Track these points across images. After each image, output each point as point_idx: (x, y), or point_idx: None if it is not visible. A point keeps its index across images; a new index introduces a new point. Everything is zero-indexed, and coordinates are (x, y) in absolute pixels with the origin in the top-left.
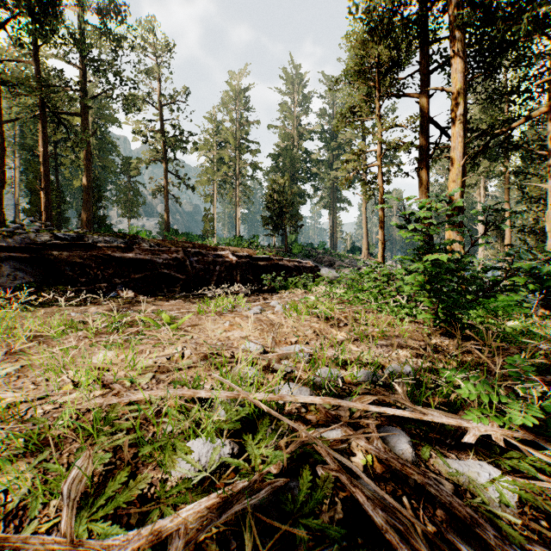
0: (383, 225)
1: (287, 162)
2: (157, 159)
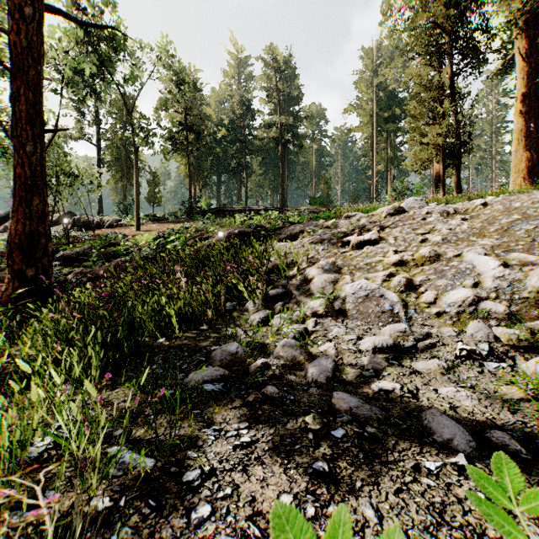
0: None
1: None
2: None
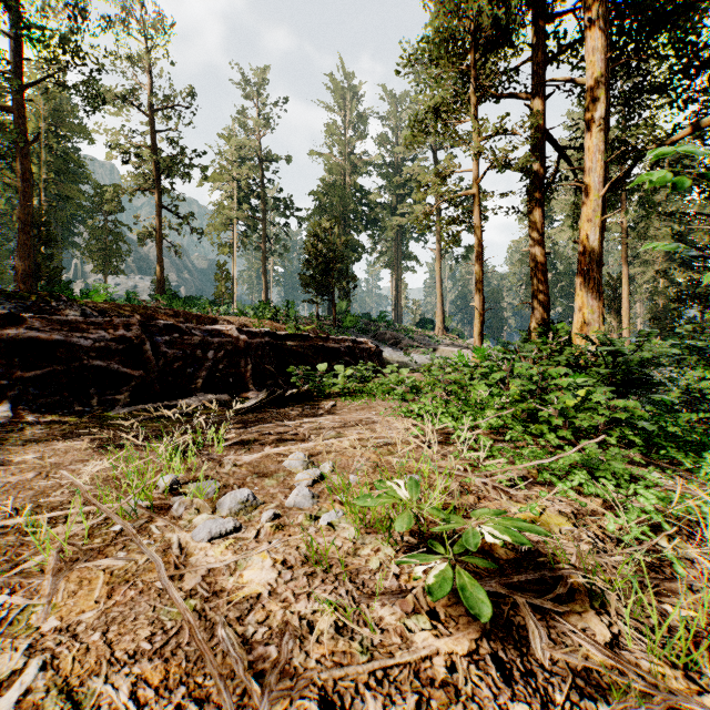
0: (482, 286)
1: (336, 202)
2: (145, 188)
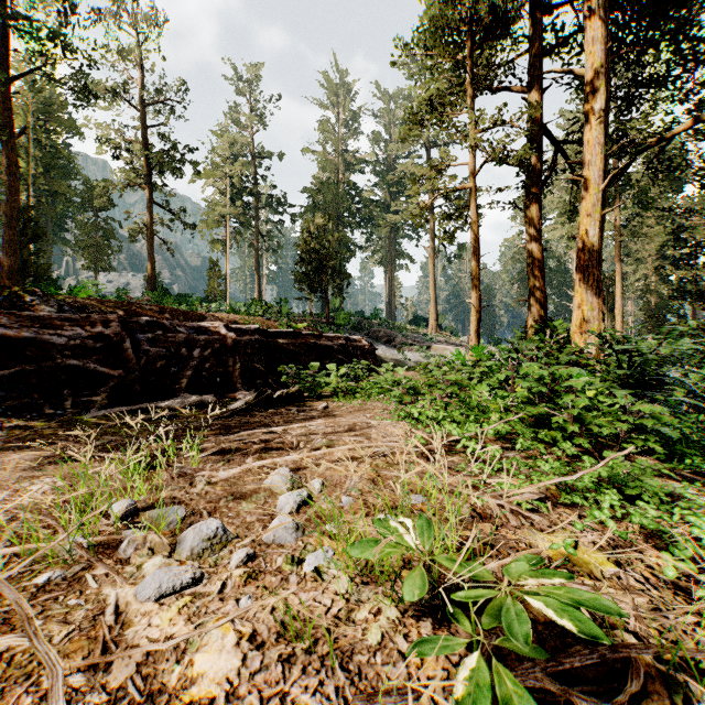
0: (478, 282)
1: (330, 200)
2: (135, 184)
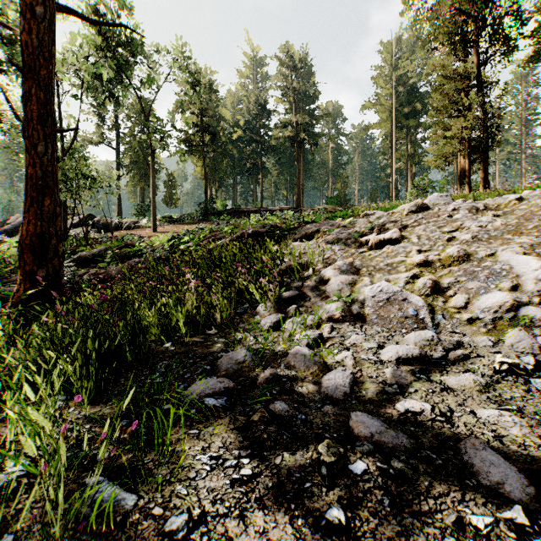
0: None
1: None
2: None
